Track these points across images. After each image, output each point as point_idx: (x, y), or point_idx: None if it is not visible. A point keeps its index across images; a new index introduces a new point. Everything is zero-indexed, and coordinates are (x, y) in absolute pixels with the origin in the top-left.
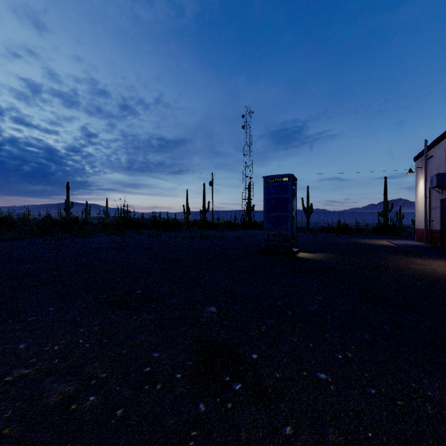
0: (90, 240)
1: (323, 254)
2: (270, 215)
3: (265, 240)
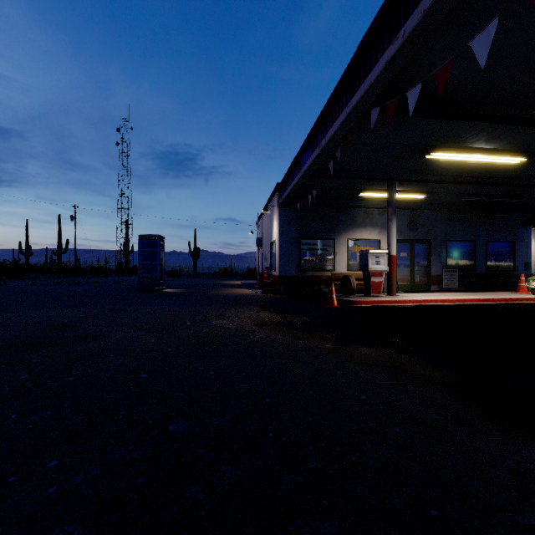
0: None
1: (182, 289)
2: (144, 263)
3: (140, 281)
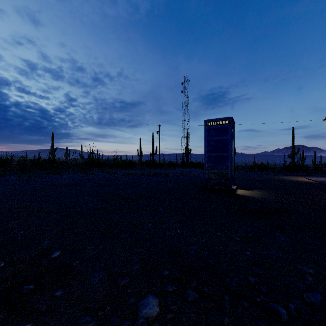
0: (58, 176)
1: (260, 191)
2: (211, 155)
3: (206, 178)
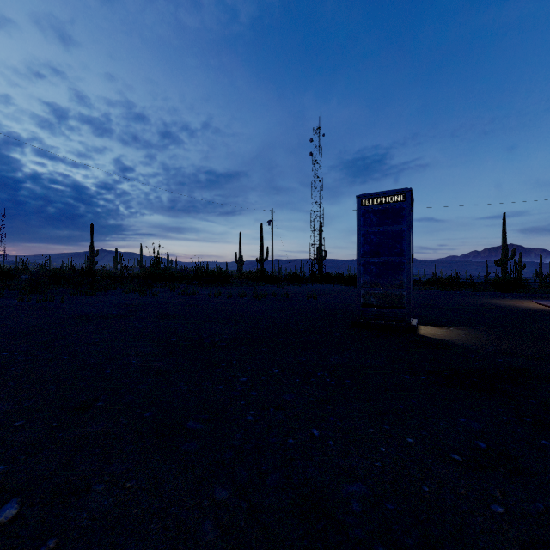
0: (94, 299)
1: (462, 330)
2: (370, 262)
3: (361, 304)
